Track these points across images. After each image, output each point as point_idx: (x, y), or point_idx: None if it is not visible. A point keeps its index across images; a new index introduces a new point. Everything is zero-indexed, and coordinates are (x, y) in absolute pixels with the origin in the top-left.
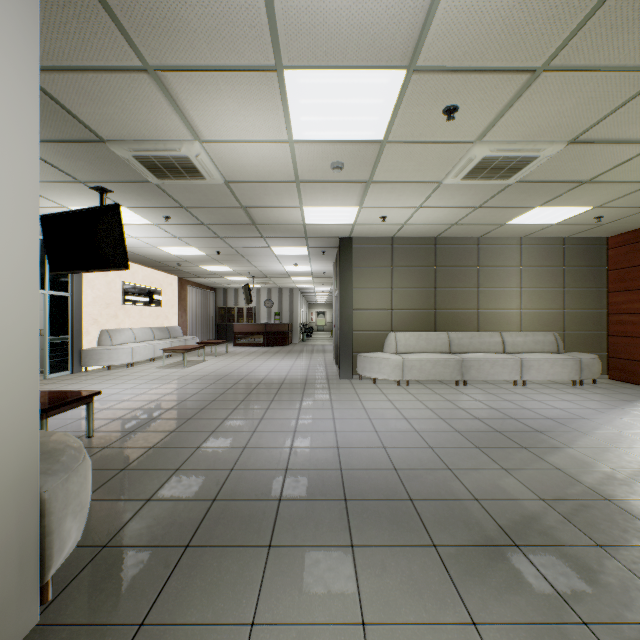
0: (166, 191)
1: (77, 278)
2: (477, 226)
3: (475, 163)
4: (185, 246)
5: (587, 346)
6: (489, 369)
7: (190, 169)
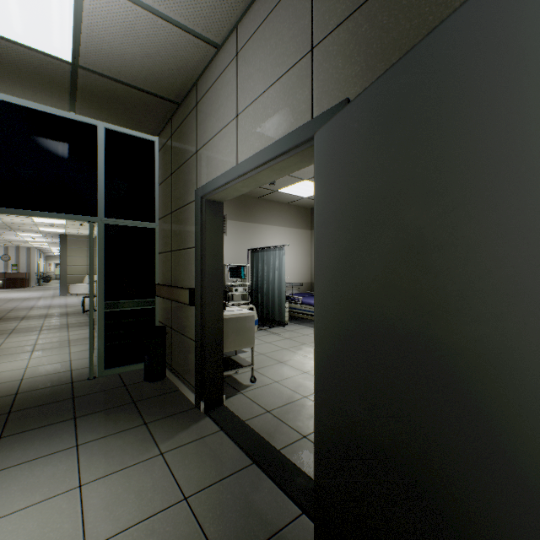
0: None
1: None
2: None
3: None
4: None
5: None
6: None
7: None
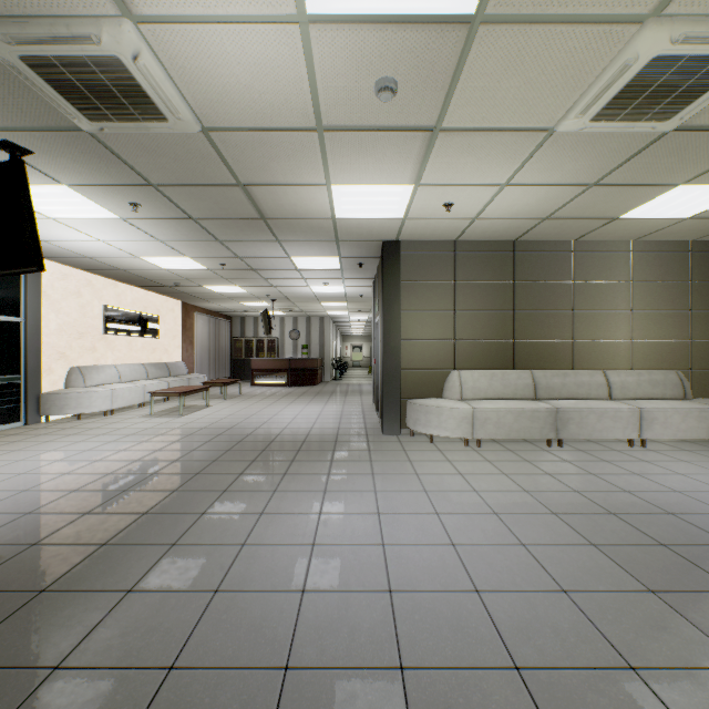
0: (116, 152)
1: (33, 298)
2: (578, 221)
3: (630, 77)
4: (177, 256)
5: None
6: (595, 423)
7: (134, 94)
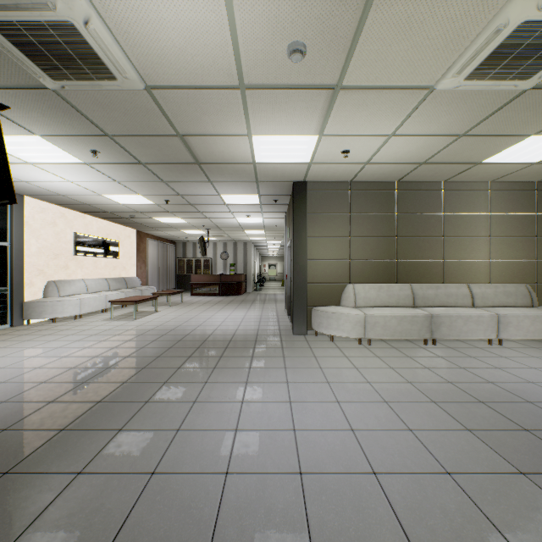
0: (77, 107)
1: (17, 227)
2: (448, 165)
3: (500, 40)
4: (130, 193)
5: None
6: (462, 326)
7: (87, 56)
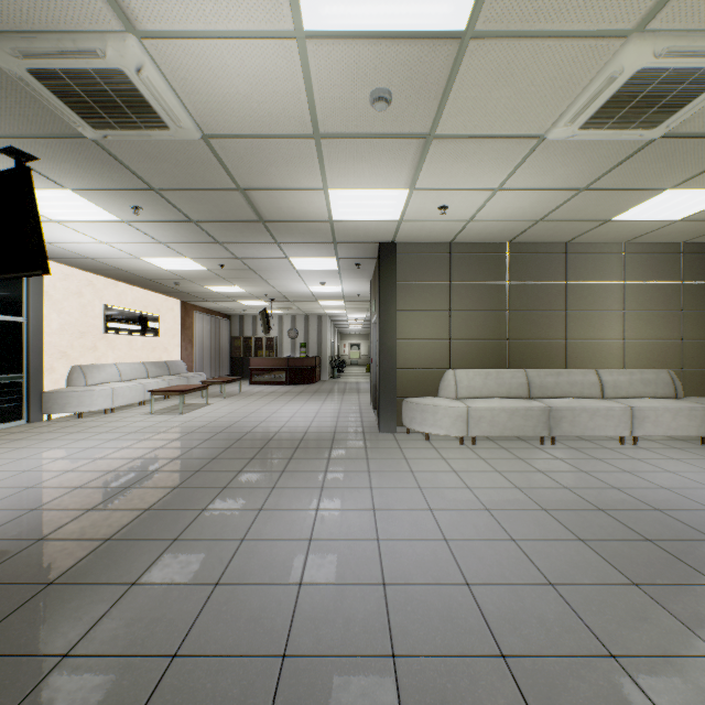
0: (118, 158)
1: (35, 298)
2: (570, 223)
3: (616, 88)
4: (177, 256)
5: None
6: (587, 421)
7: (137, 104)
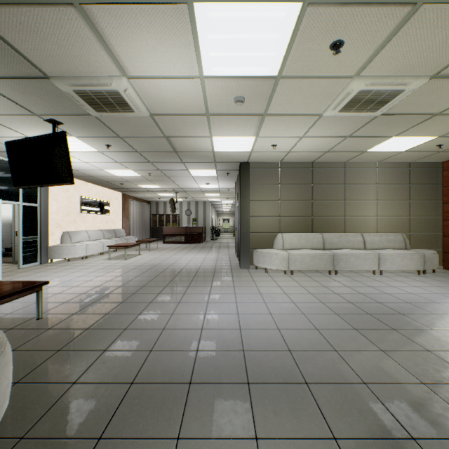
0: (105, 123)
1: (44, 193)
2: (345, 153)
3: (351, 97)
4: (125, 169)
5: (427, 244)
6: (354, 261)
7: (121, 103)
